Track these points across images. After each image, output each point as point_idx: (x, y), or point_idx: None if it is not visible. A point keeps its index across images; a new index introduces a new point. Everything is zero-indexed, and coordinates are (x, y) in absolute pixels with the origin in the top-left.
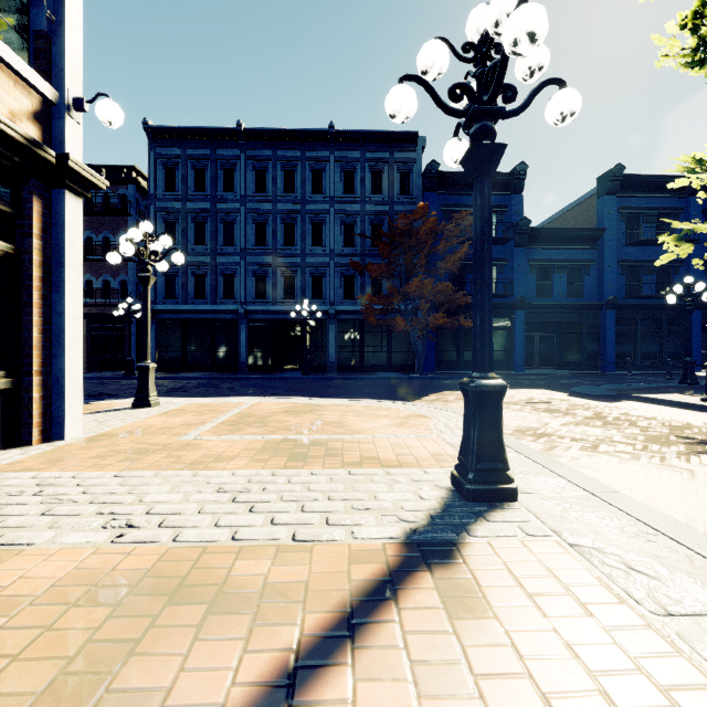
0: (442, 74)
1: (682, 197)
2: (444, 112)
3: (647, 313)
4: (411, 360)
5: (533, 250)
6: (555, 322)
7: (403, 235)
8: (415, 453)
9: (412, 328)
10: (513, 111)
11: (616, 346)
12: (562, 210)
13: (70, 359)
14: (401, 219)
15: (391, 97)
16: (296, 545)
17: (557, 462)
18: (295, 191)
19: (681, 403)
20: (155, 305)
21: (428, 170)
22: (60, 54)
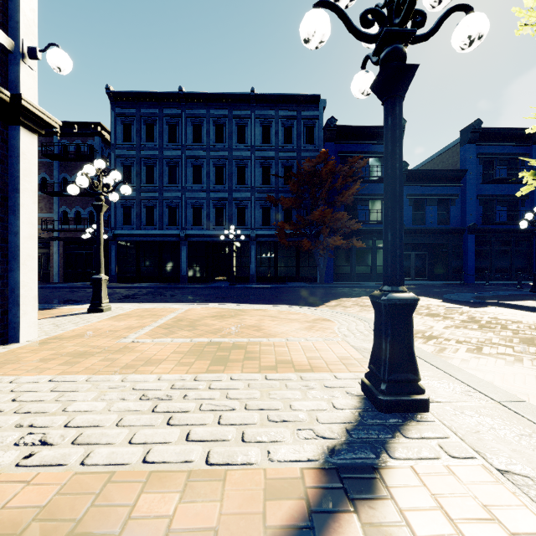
0: (354, 1)
1: (527, 145)
2: (356, 36)
3: (500, 236)
4: (314, 273)
5: (410, 187)
6: (427, 243)
7: (308, 175)
8: (324, 356)
9: (315, 248)
10: (422, 35)
11: (476, 262)
12: (432, 156)
13: (25, 273)
14: (307, 162)
15: (306, 21)
16: (209, 468)
17: (454, 366)
18: (224, 141)
19: None
20: (115, 230)
21: (327, 125)
22: (15, 9)
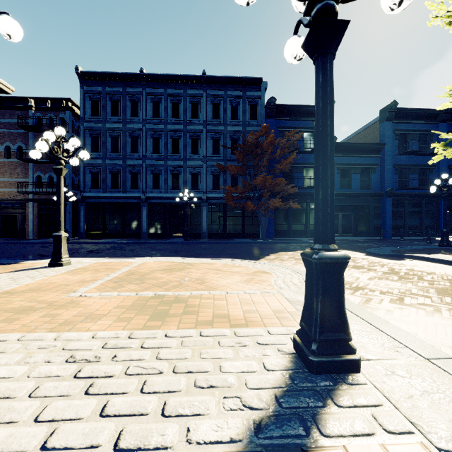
0: None
1: (434, 123)
2: None
3: (412, 199)
4: (257, 230)
5: (338, 157)
6: (352, 205)
7: (252, 146)
8: (260, 309)
9: (258, 209)
10: None
11: (392, 221)
12: (356, 132)
13: None
14: (251, 135)
15: None
16: None
17: (381, 319)
18: (180, 117)
19: (448, 261)
20: (84, 193)
21: (268, 103)
22: None
